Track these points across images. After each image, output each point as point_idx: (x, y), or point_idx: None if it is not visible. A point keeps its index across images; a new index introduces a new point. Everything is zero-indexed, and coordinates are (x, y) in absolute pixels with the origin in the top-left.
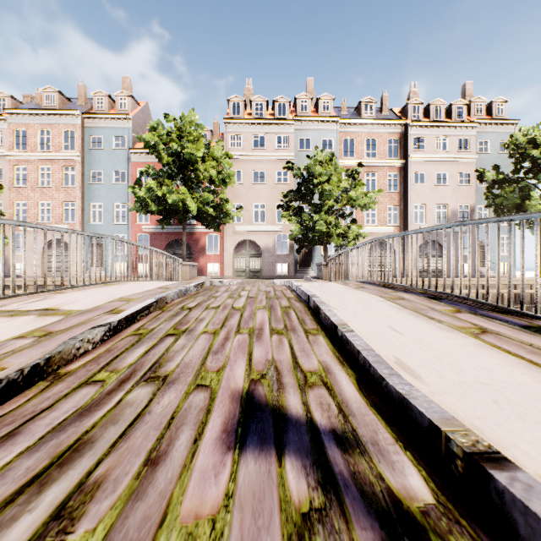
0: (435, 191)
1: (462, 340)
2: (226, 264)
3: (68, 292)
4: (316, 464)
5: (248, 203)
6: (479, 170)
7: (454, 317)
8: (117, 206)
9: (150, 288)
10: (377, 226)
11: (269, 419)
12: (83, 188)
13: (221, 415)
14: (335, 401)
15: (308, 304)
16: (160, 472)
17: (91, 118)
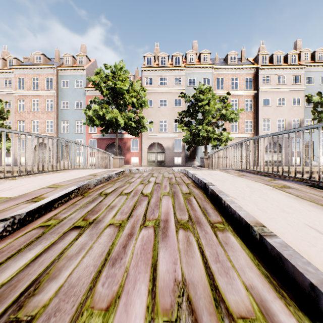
0: (277, 110)
1: None
2: (143, 157)
3: (20, 179)
4: None
5: (156, 119)
6: (308, 95)
7: None
8: (77, 123)
9: (83, 175)
10: (238, 133)
11: None
12: (57, 112)
13: None
14: None
15: (204, 191)
16: None
17: (62, 70)
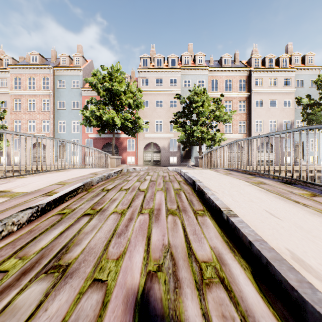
0: (269, 111)
1: None
2: (139, 157)
3: (27, 177)
4: None
5: (152, 120)
6: (298, 98)
7: (314, 201)
8: (74, 122)
9: (85, 174)
10: (232, 133)
11: None
12: (53, 112)
13: None
14: (238, 311)
15: (193, 187)
16: None
17: (58, 70)
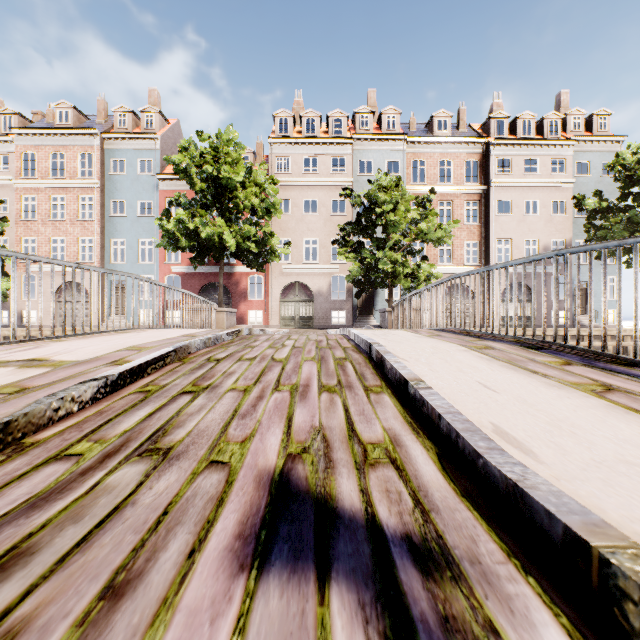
0: (523, 223)
1: (582, 400)
2: (272, 311)
3: (69, 340)
4: (381, 600)
5: (297, 238)
6: (578, 197)
7: (563, 370)
8: (142, 243)
9: (173, 336)
10: (453, 265)
11: (309, 516)
12: (102, 222)
13: (239, 509)
14: (408, 487)
15: (369, 355)
16: (121, 613)
17: (112, 139)
